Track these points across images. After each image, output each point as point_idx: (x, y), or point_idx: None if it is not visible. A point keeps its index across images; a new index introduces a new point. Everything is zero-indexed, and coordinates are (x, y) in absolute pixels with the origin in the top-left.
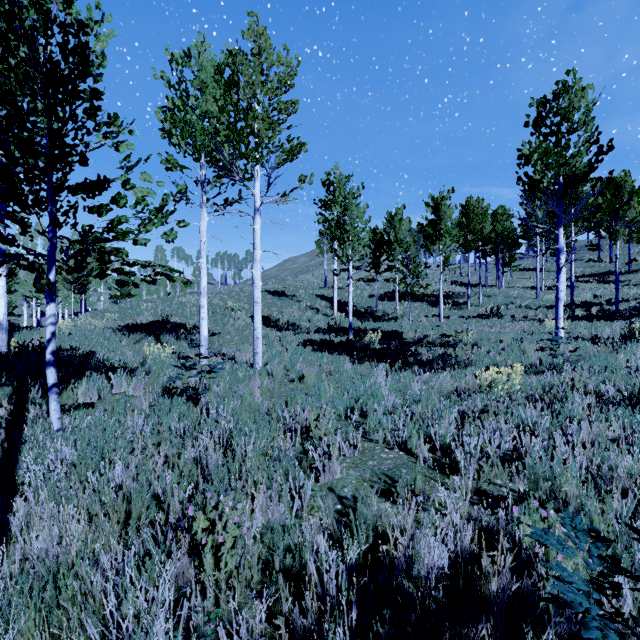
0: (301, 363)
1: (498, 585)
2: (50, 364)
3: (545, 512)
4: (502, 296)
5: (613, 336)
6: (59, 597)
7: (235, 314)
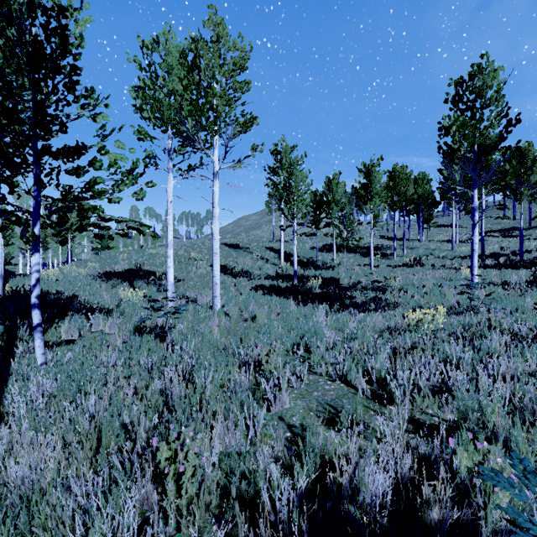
0: (253, 305)
1: (438, 513)
2: (35, 306)
3: (481, 444)
4: (423, 248)
5: (520, 282)
6: (32, 523)
7: (197, 263)
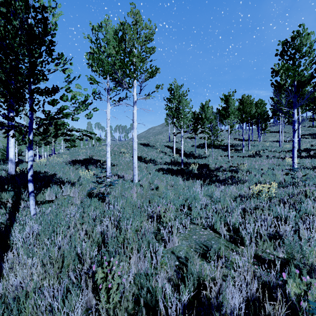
0: (157, 180)
1: None
2: (30, 181)
3: (305, 278)
4: (261, 146)
5: None
6: (21, 315)
7: (124, 155)
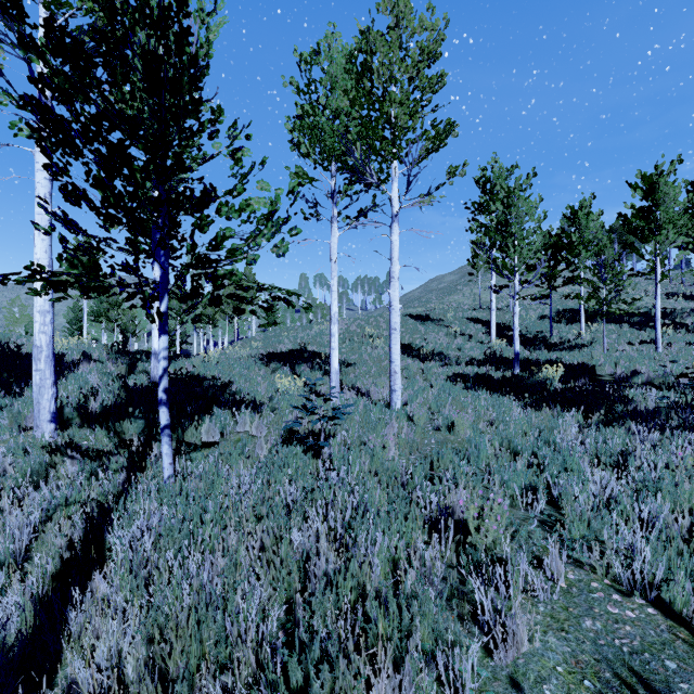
0: (450, 405)
1: None
2: (162, 403)
3: None
4: None
5: None
6: None
7: (373, 342)
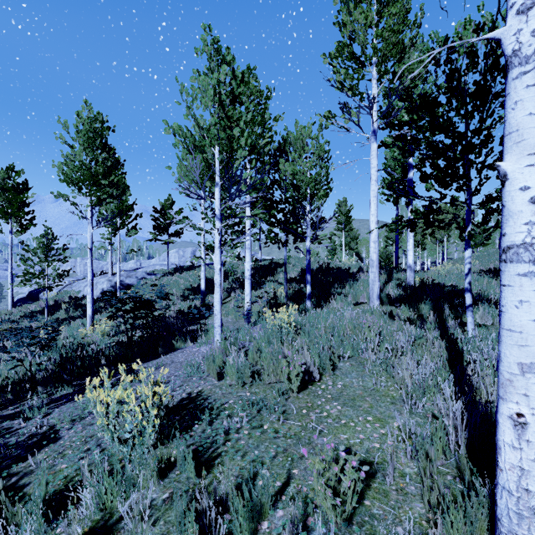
0: None
1: None
2: (467, 290)
3: None
4: None
5: None
6: None
7: None
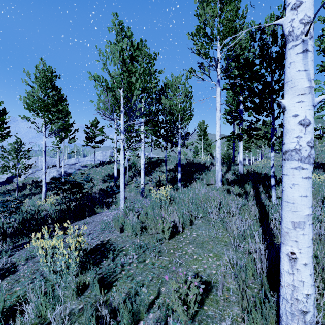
0: None
1: None
2: (272, 176)
3: None
4: None
5: None
6: None
7: None
